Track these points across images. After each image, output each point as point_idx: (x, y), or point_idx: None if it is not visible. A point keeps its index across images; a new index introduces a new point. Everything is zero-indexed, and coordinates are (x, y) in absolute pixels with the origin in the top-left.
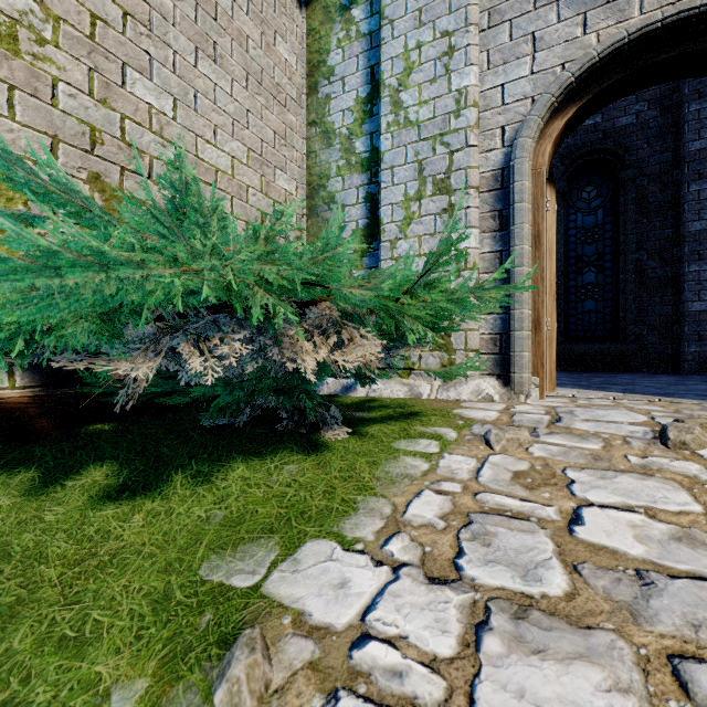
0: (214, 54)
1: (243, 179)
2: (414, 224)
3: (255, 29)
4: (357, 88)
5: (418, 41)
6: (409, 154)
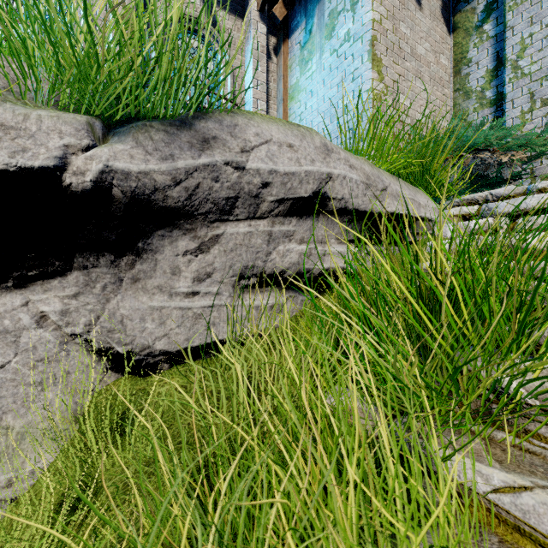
0: (420, 76)
1: (429, 125)
2: (527, 125)
3: (433, 57)
4: (487, 65)
5: (530, 33)
6: (524, 90)
